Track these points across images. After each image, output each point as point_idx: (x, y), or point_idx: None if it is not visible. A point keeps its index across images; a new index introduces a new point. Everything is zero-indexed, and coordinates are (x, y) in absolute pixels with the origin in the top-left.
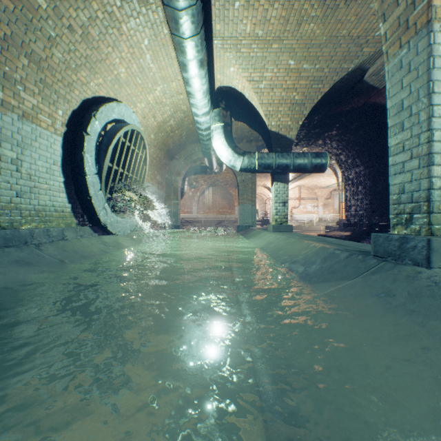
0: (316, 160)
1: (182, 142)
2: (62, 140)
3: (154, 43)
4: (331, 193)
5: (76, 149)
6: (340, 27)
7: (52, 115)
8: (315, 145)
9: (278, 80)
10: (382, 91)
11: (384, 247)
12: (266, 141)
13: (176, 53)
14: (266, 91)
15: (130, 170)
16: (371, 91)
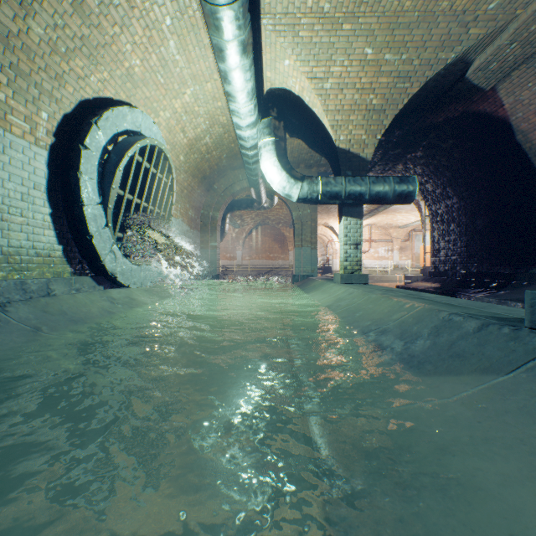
0: (401, 187)
1: (221, 168)
2: (47, 155)
3: (179, 23)
4: (409, 234)
5: (69, 169)
6: None
7: (30, 118)
8: (393, 171)
9: (350, 78)
10: (488, 95)
11: None
12: (332, 163)
13: (209, 32)
14: (333, 92)
15: (150, 201)
16: (473, 94)
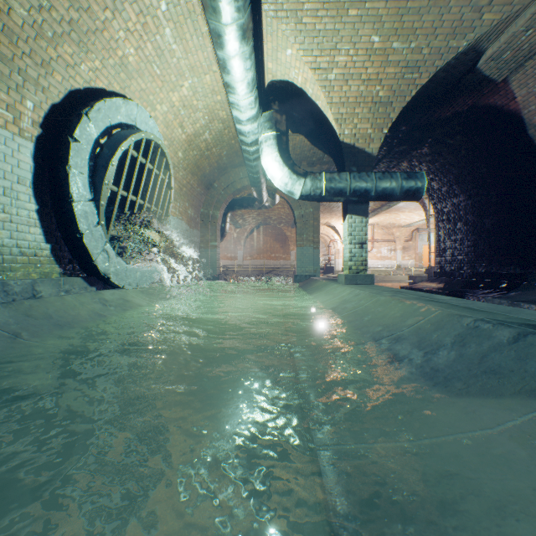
0: (408, 183)
1: (222, 166)
2: (33, 148)
3: (175, 8)
4: (412, 234)
5: (57, 162)
6: None
7: (13, 106)
8: (397, 169)
9: (355, 68)
10: (499, 87)
11: None
12: (335, 158)
13: (206, 15)
14: (337, 84)
15: (146, 198)
16: (484, 86)
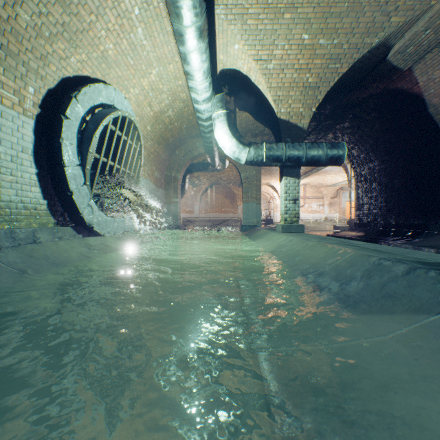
0: (332, 152)
1: (182, 137)
2: (34, 124)
3: (145, 12)
4: (337, 192)
5: (53, 135)
6: None
7: (18, 91)
8: (324, 139)
9: (290, 59)
10: (405, 74)
11: None
12: (274, 131)
13: (171, 19)
14: (275, 72)
15: (122, 163)
16: (393, 73)
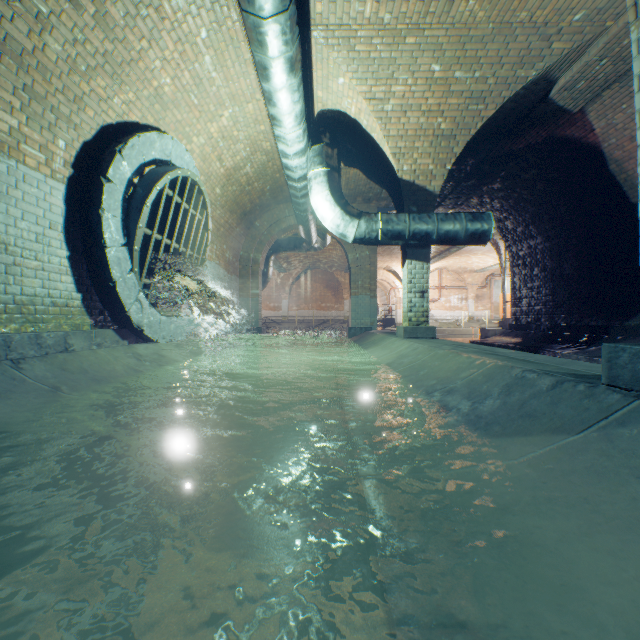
0: (474, 225)
1: (264, 202)
2: (65, 190)
3: (216, 35)
4: (486, 280)
5: (90, 205)
6: (516, 7)
7: (46, 147)
8: (466, 206)
9: (415, 98)
10: (576, 118)
11: (633, 371)
12: (394, 197)
13: (251, 47)
14: (395, 115)
15: (182, 241)
16: (559, 116)
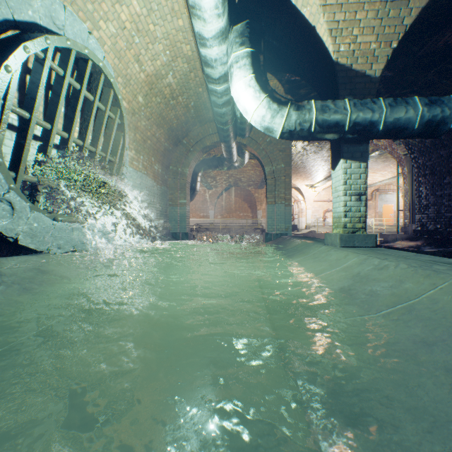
0: (432, 110)
1: (190, 120)
2: None
3: None
4: (372, 194)
5: None
6: None
7: None
8: None
9: None
10: None
11: None
12: (322, 91)
13: None
14: None
15: (86, 137)
16: None
